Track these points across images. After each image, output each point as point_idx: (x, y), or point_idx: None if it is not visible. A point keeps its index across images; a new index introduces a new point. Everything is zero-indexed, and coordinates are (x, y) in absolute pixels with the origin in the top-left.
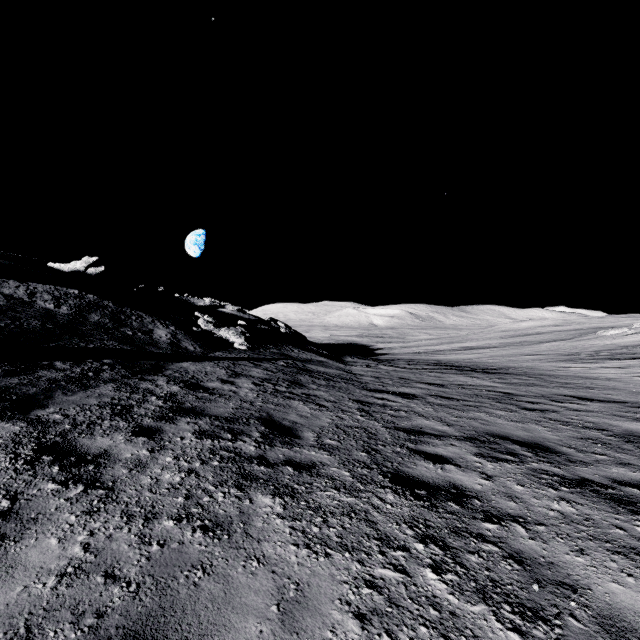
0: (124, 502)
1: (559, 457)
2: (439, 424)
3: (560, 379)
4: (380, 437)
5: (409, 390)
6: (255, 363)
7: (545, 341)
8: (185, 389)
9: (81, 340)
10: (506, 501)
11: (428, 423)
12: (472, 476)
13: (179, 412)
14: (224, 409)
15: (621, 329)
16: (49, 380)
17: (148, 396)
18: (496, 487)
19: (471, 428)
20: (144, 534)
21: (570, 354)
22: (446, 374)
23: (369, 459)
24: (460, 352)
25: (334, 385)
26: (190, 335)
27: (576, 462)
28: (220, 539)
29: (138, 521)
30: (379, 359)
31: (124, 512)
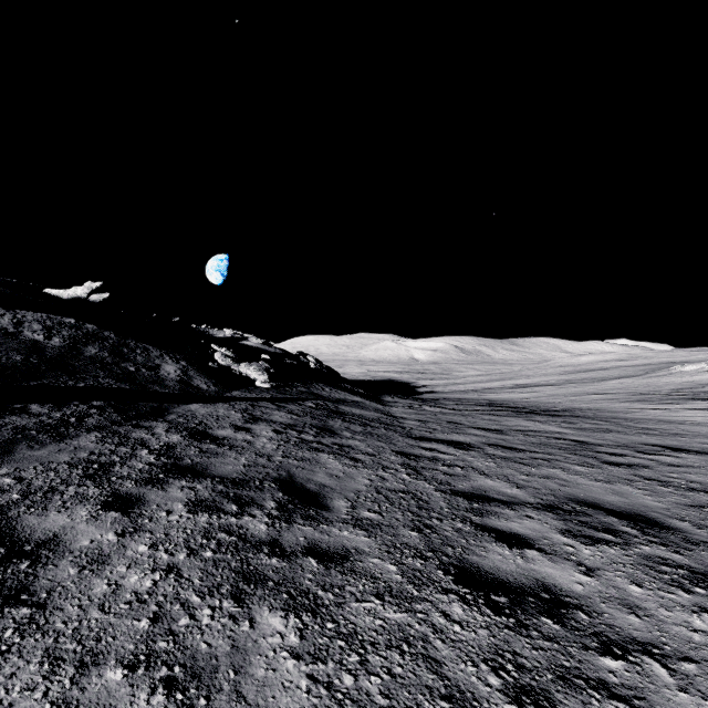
0: (54, 632)
1: (674, 536)
2: (506, 485)
3: (639, 423)
4: (434, 506)
5: (462, 438)
6: (278, 404)
7: (610, 378)
8: (188, 439)
9: (70, 377)
10: (624, 614)
11: (492, 484)
12: (566, 569)
13: (173, 472)
14: (233, 467)
15: (699, 364)
16: (16, 429)
17: (138, 449)
18: (604, 588)
19: (548, 491)
20: (68, 701)
21: (643, 393)
22: (502, 417)
23: (422, 542)
24: (514, 390)
25: (372, 432)
26: (204, 371)
27: (699, 544)
28: (193, 707)
29: (66, 672)
30: (422, 398)
31: (48, 653)
